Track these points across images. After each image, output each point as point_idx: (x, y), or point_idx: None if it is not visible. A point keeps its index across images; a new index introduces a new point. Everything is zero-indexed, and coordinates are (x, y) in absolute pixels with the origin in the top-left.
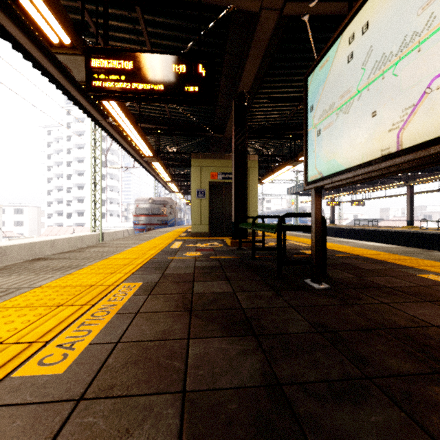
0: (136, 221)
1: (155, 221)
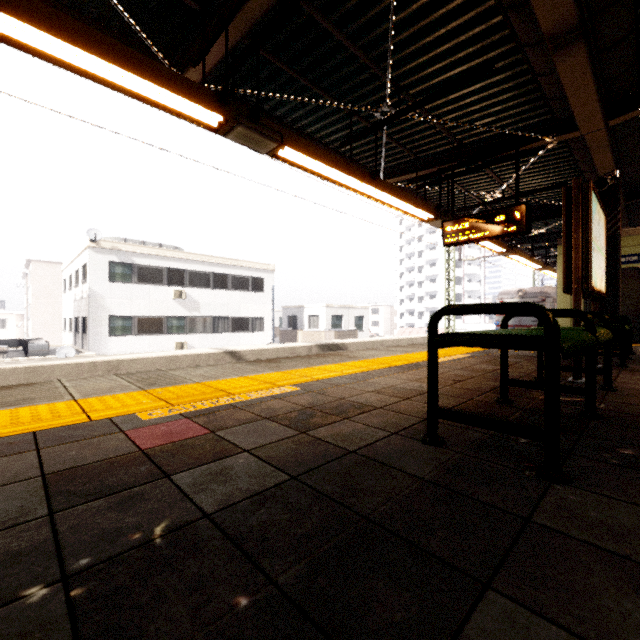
0: (499, 321)
1: (527, 321)
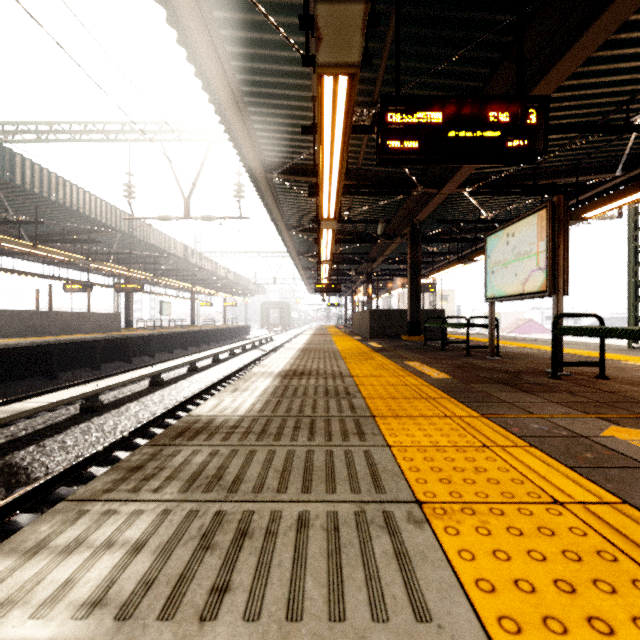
0: None
1: None
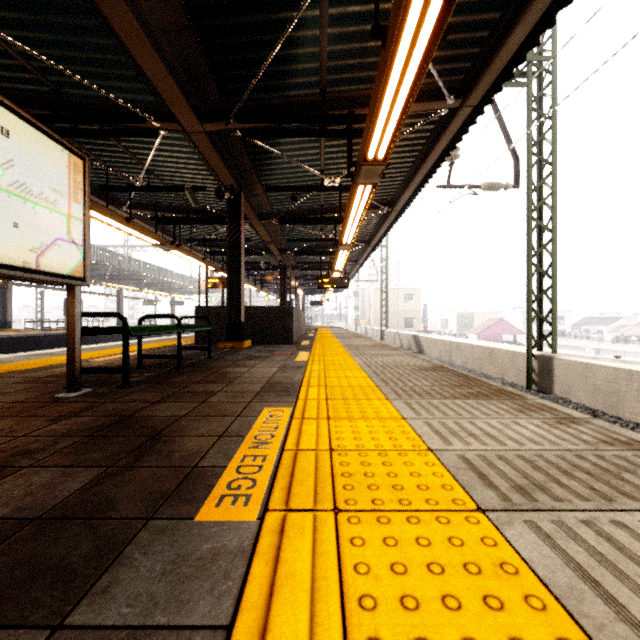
0: None
1: None
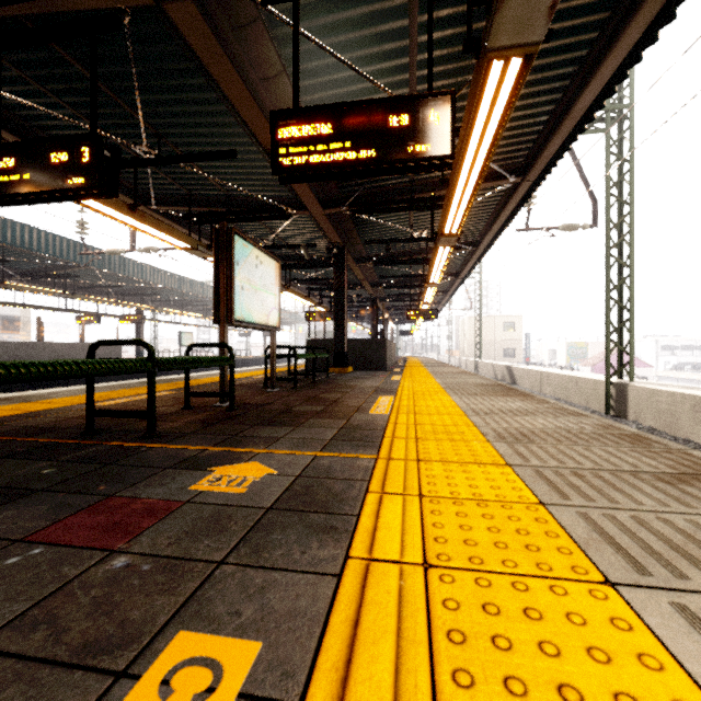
0: None
1: None
